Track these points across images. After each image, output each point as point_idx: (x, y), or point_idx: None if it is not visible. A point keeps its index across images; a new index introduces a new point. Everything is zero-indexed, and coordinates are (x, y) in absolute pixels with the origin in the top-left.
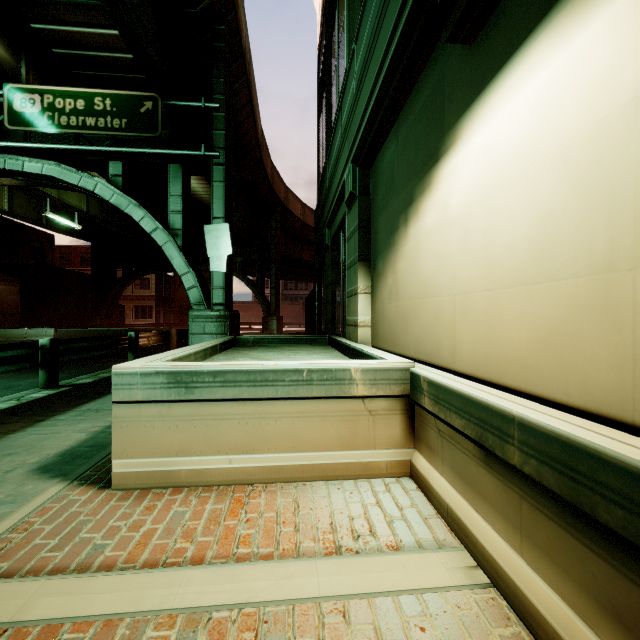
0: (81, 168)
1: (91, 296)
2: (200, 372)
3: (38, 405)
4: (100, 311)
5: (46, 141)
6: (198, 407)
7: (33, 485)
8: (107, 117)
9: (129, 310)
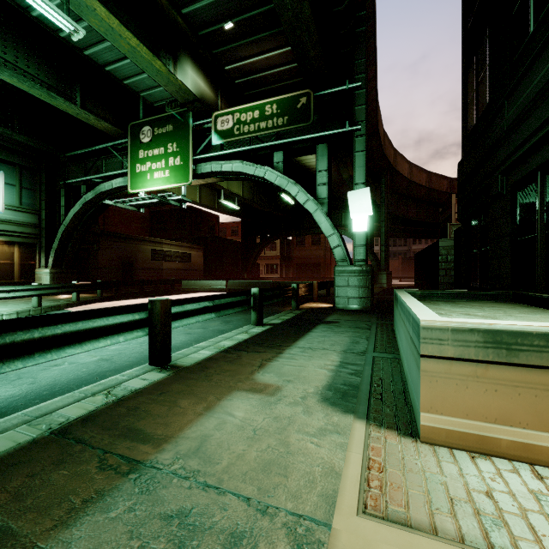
0: (253, 162)
1: (241, 257)
2: (526, 333)
3: (264, 339)
4: (246, 268)
5: (233, 147)
6: (523, 373)
7: (336, 417)
8: (274, 118)
9: (262, 267)
